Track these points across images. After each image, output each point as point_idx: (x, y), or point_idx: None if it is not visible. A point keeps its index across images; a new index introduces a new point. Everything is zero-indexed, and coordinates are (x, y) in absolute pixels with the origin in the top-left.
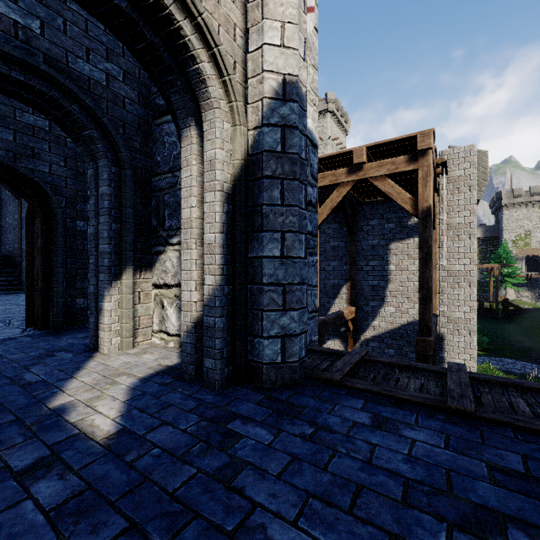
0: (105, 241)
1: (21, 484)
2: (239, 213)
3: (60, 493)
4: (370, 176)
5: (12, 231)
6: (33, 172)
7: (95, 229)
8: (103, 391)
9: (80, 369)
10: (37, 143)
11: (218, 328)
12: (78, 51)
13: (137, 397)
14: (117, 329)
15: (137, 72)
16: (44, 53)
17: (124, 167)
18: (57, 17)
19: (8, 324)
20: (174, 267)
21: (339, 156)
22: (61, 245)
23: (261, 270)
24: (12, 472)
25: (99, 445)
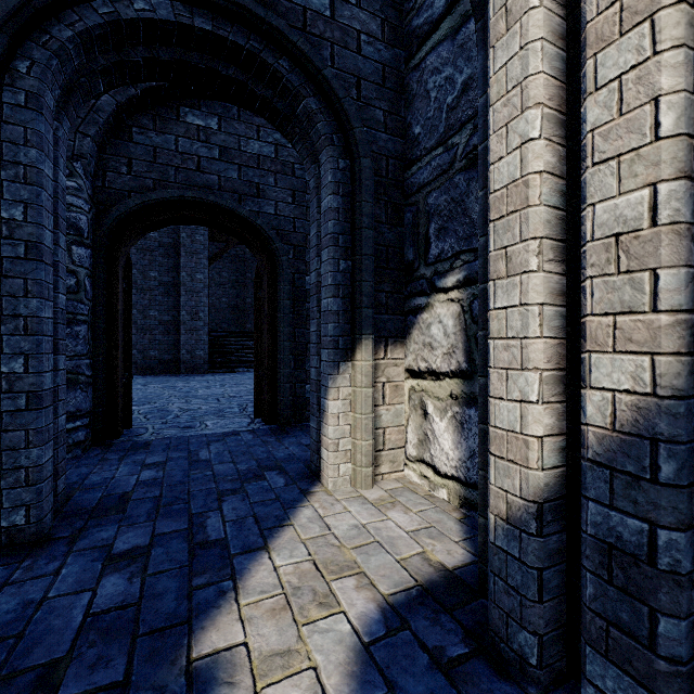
0: (328, 292)
1: None
2: None
3: None
4: None
5: None
6: (258, 216)
7: (317, 275)
8: (301, 628)
9: (283, 526)
10: (262, 177)
11: (669, 572)
12: None
13: None
14: (348, 448)
15: None
16: None
17: (358, 155)
18: None
19: (243, 410)
20: (447, 335)
21: None
22: (287, 310)
23: None
24: None
25: None
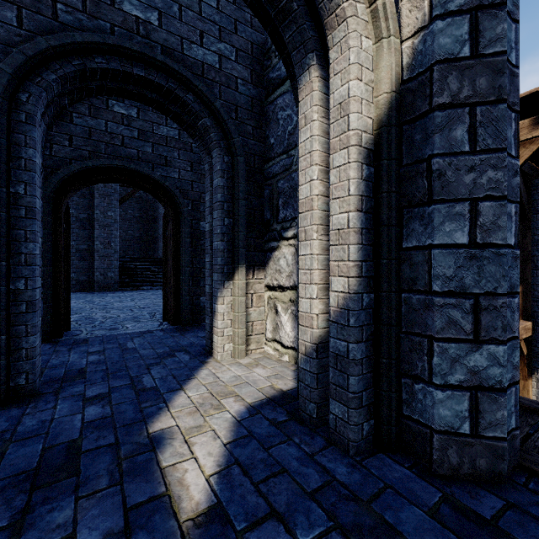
0: (217, 238)
1: None
2: (386, 179)
3: None
4: None
5: None
6: (166, 179)
7: (210, 226)
8: (206, 418)
9: (191, 379)
10: (169, 152)
11: (352, 359)
12: (192, 36)
13: (241, 441)
14: (230, 334)
15: (250, 48)
16: (161, 45)
17: (236, 155)
18: (173, 4)
19: (153, 316)
20: (288, 265)
21: None
22: (187, 245)
23: (429, 269)
24: None
25: (180, 535)
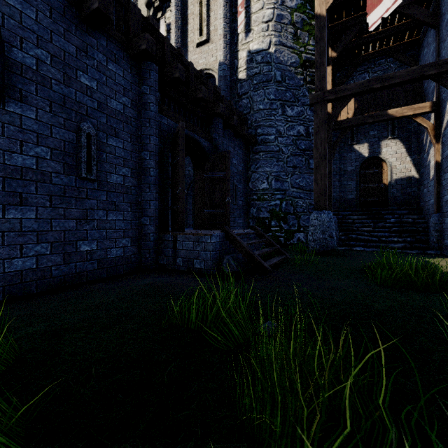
0: None
1: None
2: None
3: None
4: None
5: None
6: None
7: None
8: None
9: None
10: None
11: None
12: None
13: None
14: None
15: None
16: None
17: None
18: None
19: None
20: None
21: None
22: None
23: None
24: None
25: None
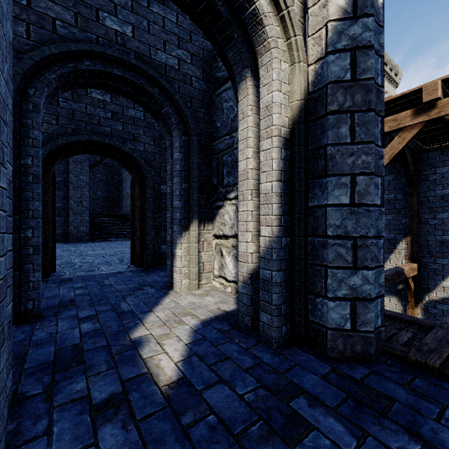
0: (177, 198)
1: (93, 423)
2: (297, 159)
3: (119, 448)
4: (448, 113)
5: (129, 198)
6: (134, 151)
7: (171, 189)
8: (171, 329)
9: (158, 304)
10: (136, 130)
11: (275, 283)
12: (157, 44)
13: (197, 342)
14: (186, 272)
15: (202, 53)
16: (134, 51)
17: (191, 135)
18: (143, 20)
19: (121, 261)
20: (231, 219)
21: (402, 98)
22: (151, 204)
23: (325, 220)
24: (90, 404)
25: (160, 393)
